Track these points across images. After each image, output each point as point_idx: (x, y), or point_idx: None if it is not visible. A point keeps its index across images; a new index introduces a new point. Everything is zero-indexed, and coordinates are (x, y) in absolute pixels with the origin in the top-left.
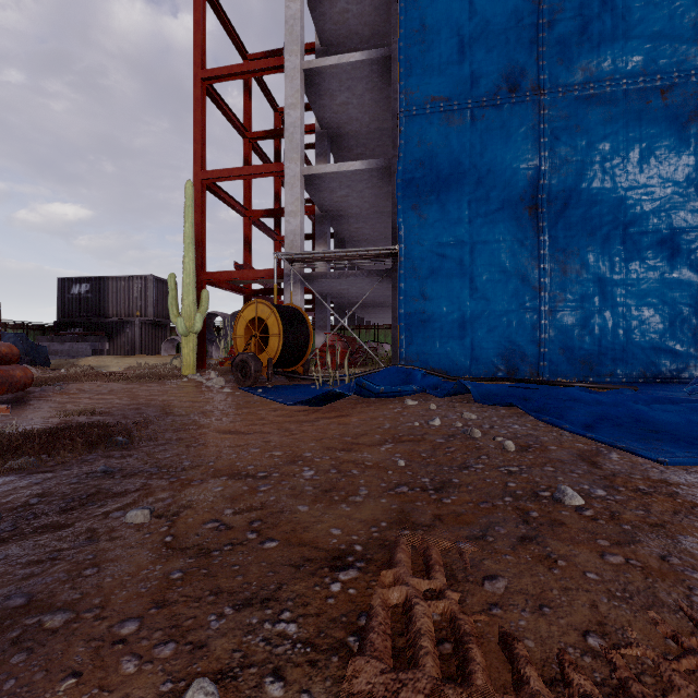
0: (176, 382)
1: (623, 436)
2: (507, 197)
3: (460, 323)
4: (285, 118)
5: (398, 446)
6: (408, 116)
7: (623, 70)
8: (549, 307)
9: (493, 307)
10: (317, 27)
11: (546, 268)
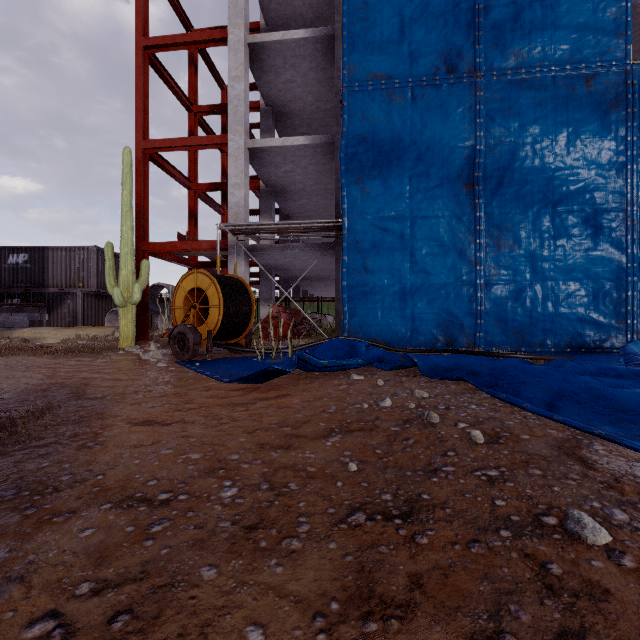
0: (110, 355)
1: (592, 418)
2: (446, 174)
3: (401, 295)
4: (229, 90)
5: (347, 439)
6: (351, 91)
7: (552, 57)
8: (484, 280)
9: (432, 279)
10: (262, 6)
11: (482, 243)
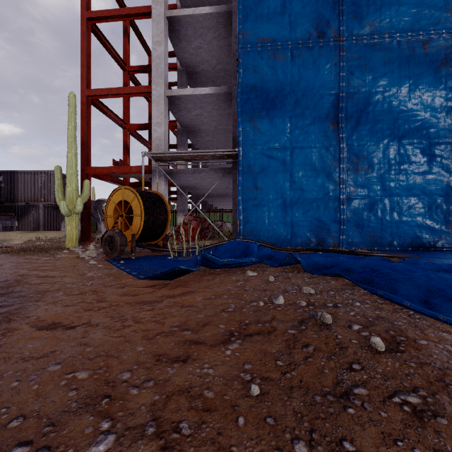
0: (55, 254)
1: None
2: (317, 115)
3: (283, 207)
4: (152, 52)
5: (246, 345)
6: (245, 51)
7: (397, 26)
8: (346, 195)
9: (307, 195)
10: None
11: (345, 168)
